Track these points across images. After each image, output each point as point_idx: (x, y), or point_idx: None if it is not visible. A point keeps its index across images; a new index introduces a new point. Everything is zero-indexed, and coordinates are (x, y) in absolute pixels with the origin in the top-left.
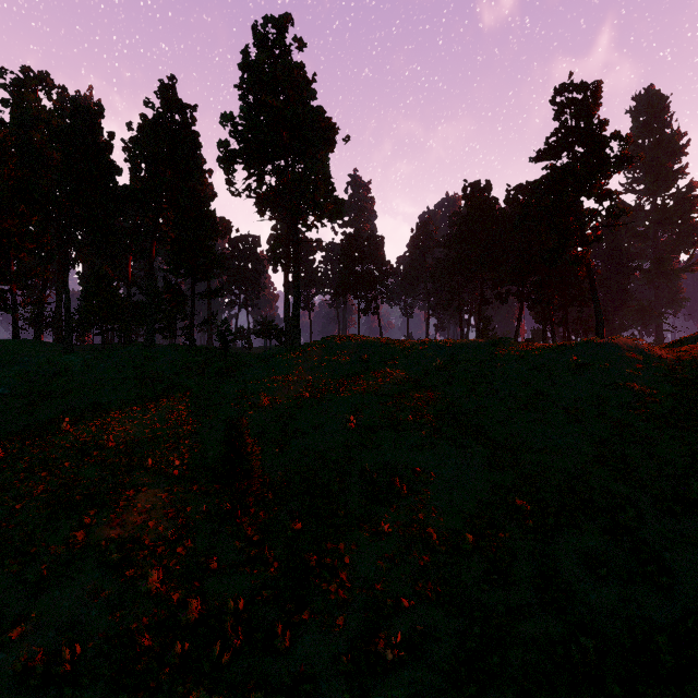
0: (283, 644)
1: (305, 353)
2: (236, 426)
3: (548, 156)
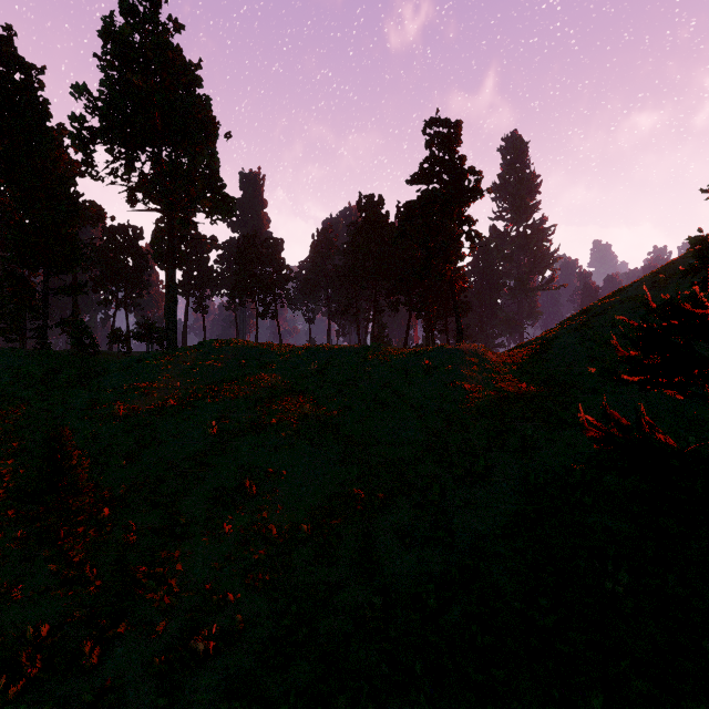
0: (89, 661)
1: (177, 358)
2: (56, 439)
3: (420, 180)
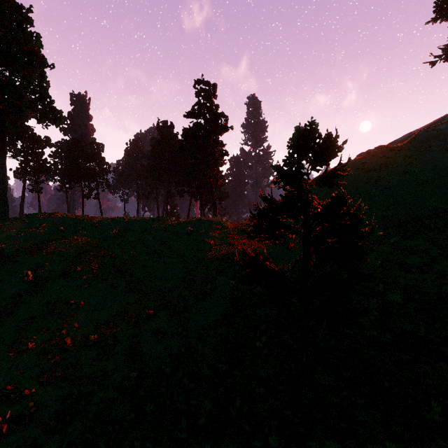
0: None
1: (4, 226)
2: None
3: (192, 116)
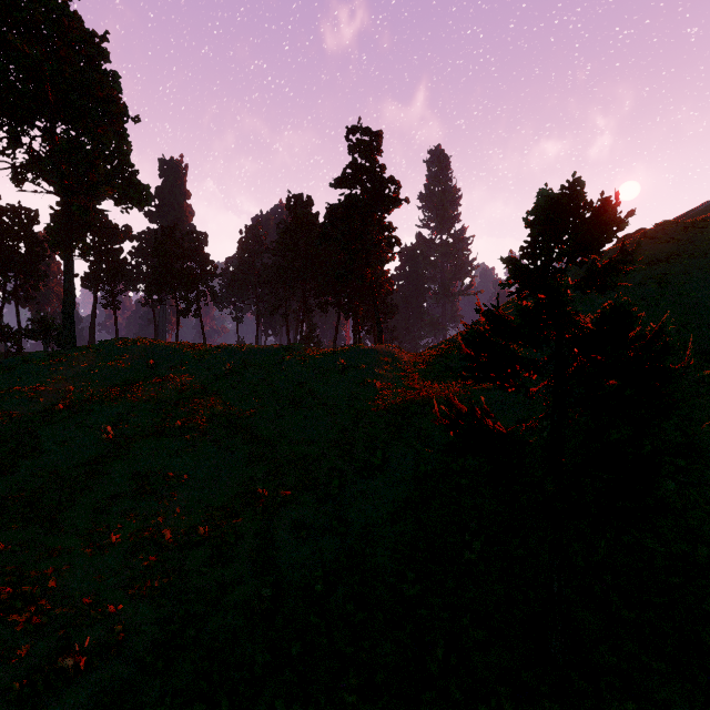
0: None
1: (72, 359)
2: None
3: (343, 185)
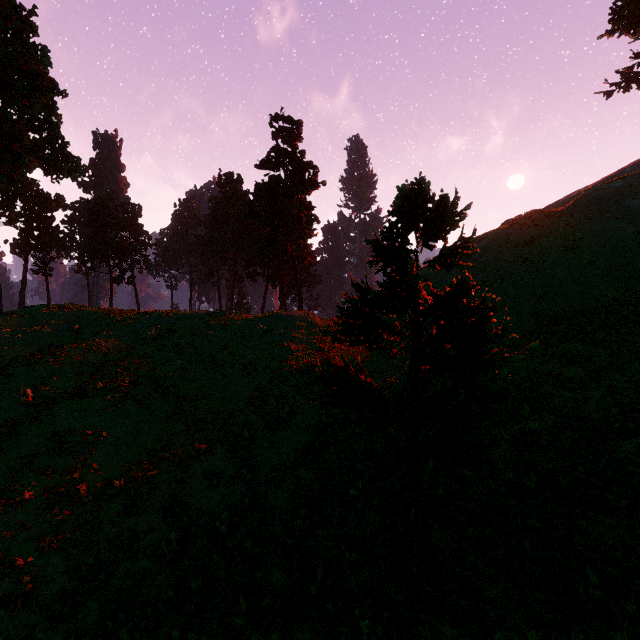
0: None
1: None
2: None
3: (267, 166)
